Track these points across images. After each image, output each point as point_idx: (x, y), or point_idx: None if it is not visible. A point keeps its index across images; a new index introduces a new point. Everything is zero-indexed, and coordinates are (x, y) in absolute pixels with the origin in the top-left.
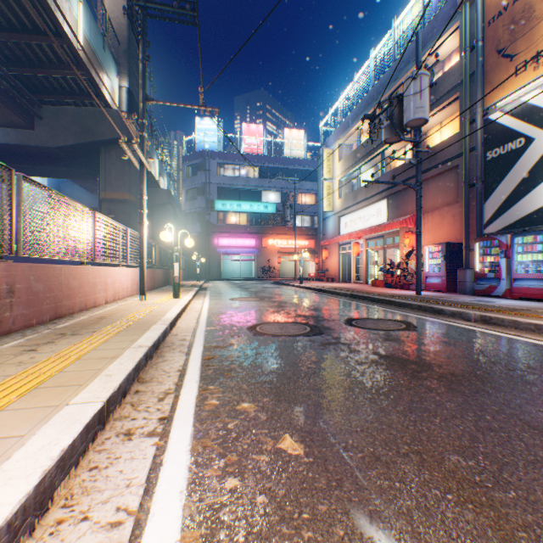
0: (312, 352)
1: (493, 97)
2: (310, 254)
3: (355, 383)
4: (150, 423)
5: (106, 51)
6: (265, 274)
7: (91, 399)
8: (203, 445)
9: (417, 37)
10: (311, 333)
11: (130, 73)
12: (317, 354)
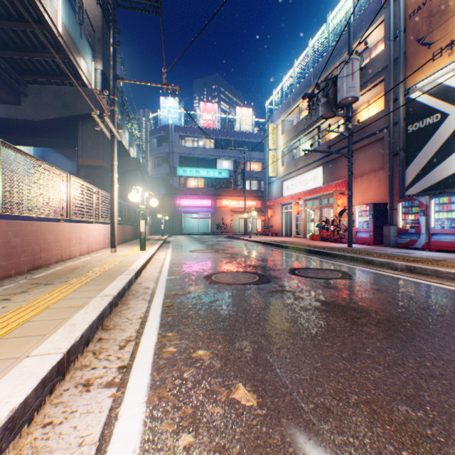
0: (261, 299)
1: (413, 79)
2: (258, 213)
3: (301, 329)
4: (109, 373)
5: (83, 38)
6: (219, 230)
7: (51, 350)
8: (159, 395)
9: (349, 28)
10: (260, 282)
11: (104, 57)
12: (266, 301)
